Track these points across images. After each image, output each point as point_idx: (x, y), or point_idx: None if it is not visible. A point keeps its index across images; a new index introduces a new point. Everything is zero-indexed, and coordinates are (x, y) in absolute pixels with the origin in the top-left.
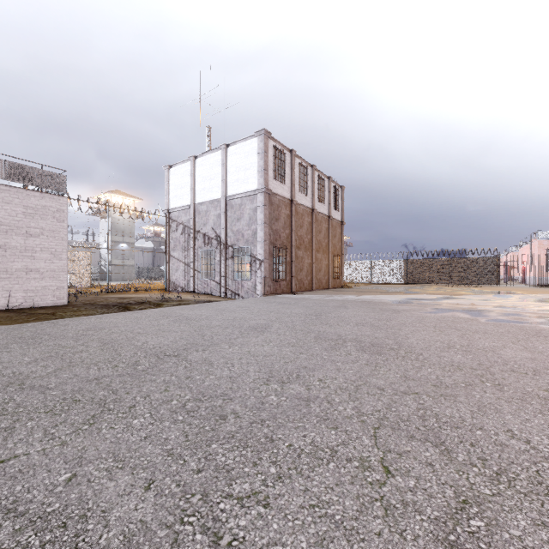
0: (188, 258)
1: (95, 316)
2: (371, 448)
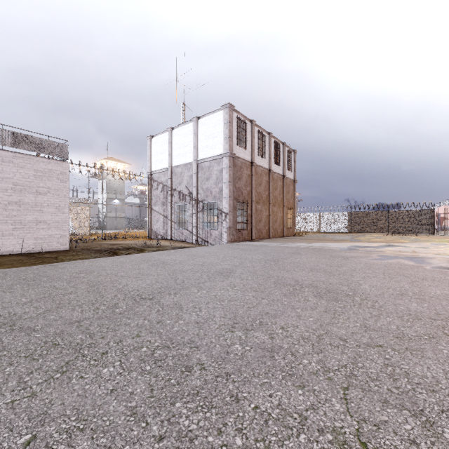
0: (166, 211)
1: (89, 260)
2: (344, 415)
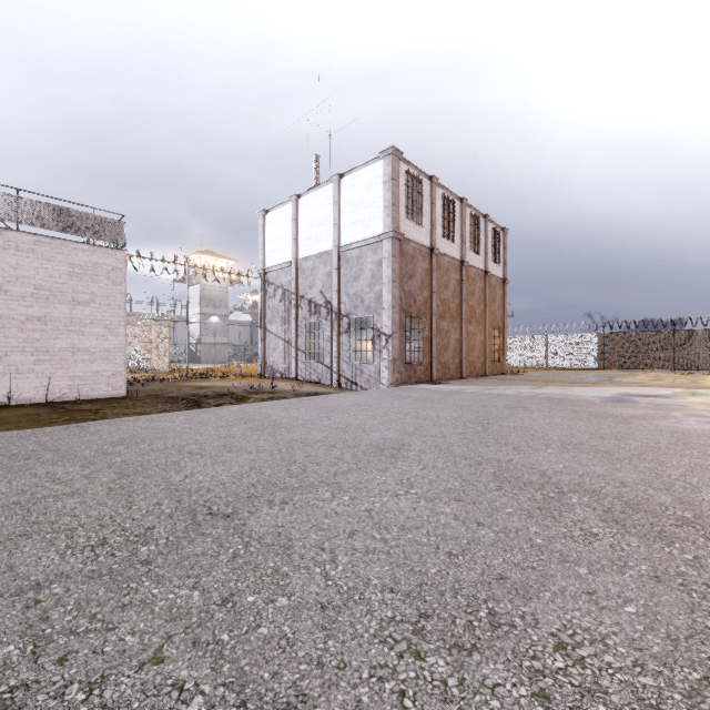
0: (289, 333)
1: (148, 416)
2: None
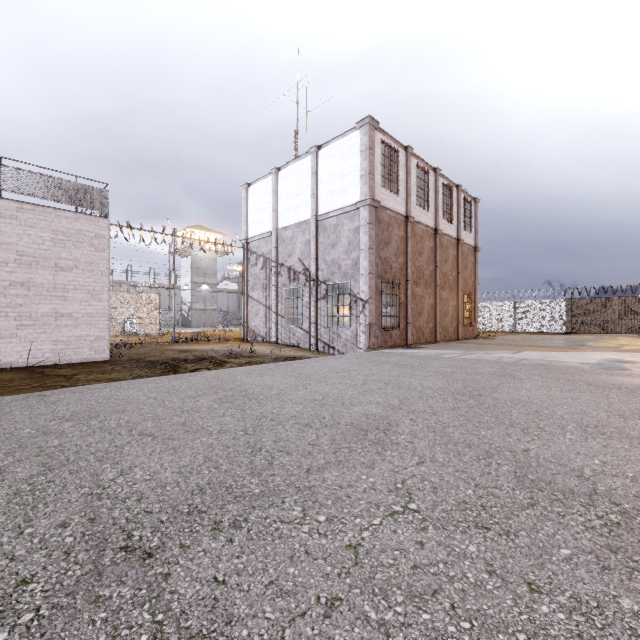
0: (269, 299)
1: (118, 383)
2: None
